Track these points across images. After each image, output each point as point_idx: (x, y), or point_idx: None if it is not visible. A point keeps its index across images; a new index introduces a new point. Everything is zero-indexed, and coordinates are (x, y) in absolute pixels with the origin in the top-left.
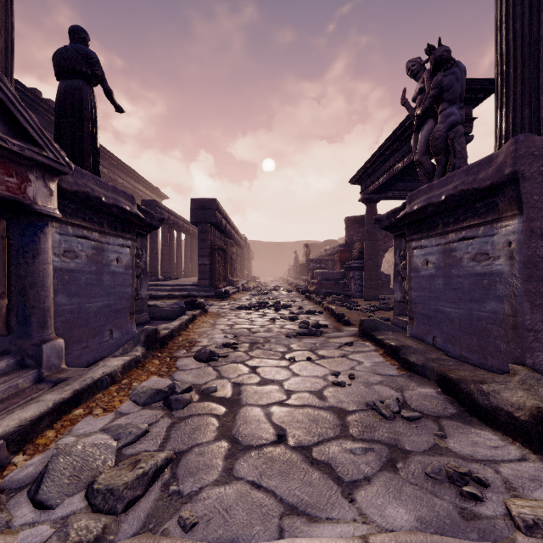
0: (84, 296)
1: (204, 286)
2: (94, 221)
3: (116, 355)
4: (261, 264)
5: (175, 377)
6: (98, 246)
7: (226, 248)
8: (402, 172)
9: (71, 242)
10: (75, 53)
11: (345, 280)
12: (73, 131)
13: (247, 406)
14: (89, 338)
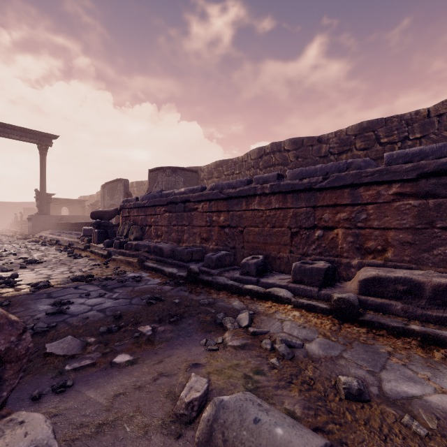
0: None
1: None
2: None
3: None
4: None
5: None
6: None
7: None
8: None
9: None
10: None
11: None
12: None
13: None
14: None
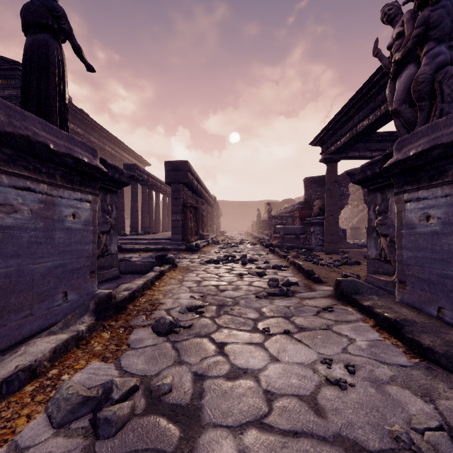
0: (26, 256)
1: (177, 240)
2: (42, 172)
3: (53, 330)
4: (228, 220)
5: (122, 362)
6: (48, 199)
7: (197, 206)
8: (366, 130)
9: (7, 193)
10: (40, 6)
11: (306, 235)
12: (39, 86)
13: (210, 431)
14: (34, 304)
